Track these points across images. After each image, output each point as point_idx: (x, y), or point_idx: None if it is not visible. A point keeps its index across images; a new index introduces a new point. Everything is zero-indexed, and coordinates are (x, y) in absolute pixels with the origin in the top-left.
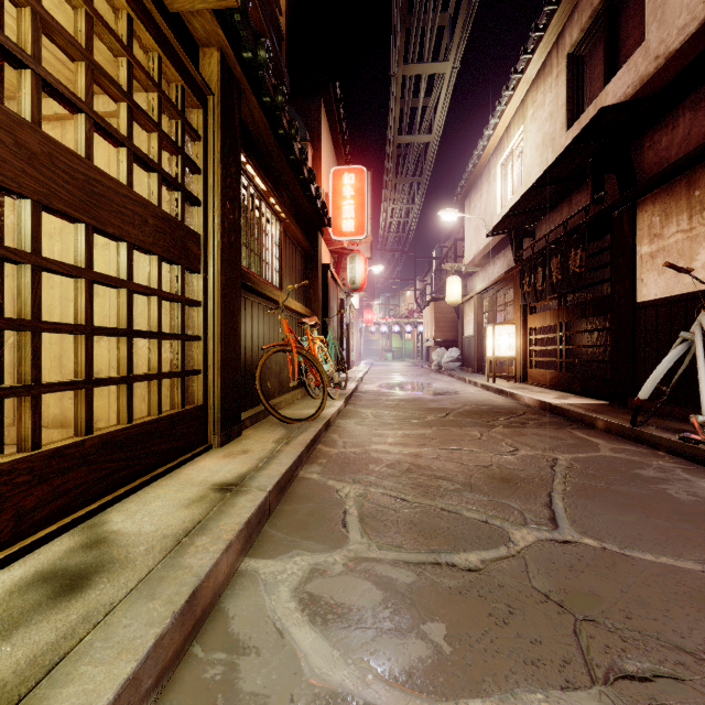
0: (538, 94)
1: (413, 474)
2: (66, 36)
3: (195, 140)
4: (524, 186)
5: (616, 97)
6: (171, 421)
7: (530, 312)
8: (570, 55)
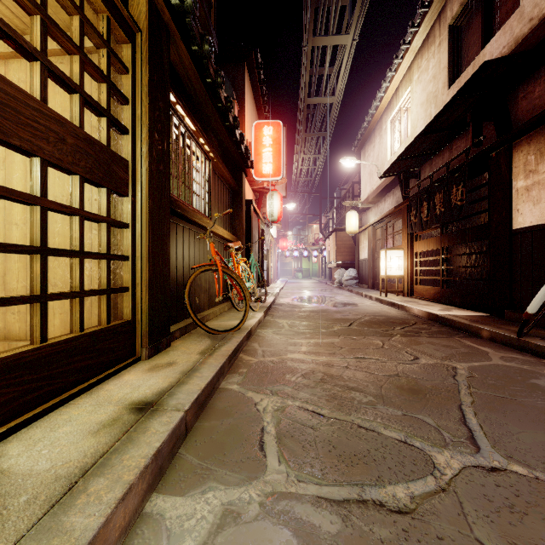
0: (422, 60)
1: (327, 384)
2: None
3: (123, 72)
4: (411, 137)
5: (492, 57)
6: (94, 337)
7: (415, 239)
8: (450, 26)
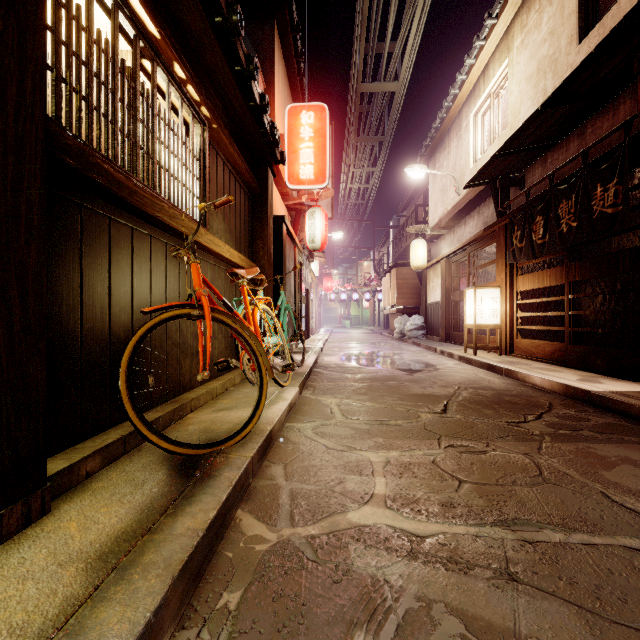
0: (530, 15)
1: None
2: None
3: None
4: (509, 129)
5: None
6: None
7: (517, 273)
8: None
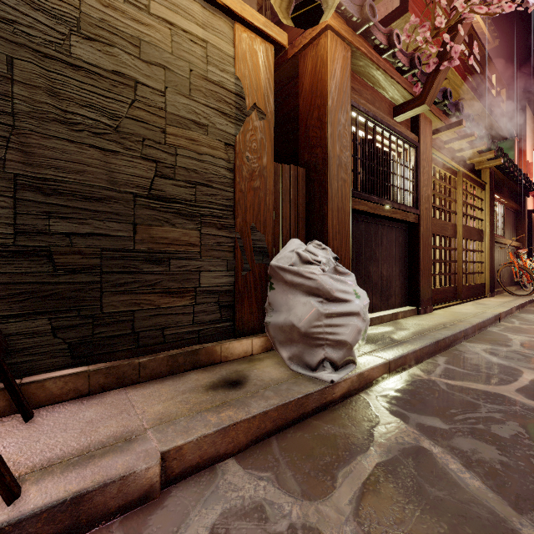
0: None
1: None
2: (468, 204)
3: (481, 201)
4: None
5: None
6: (479, 285)
7: None
8: None
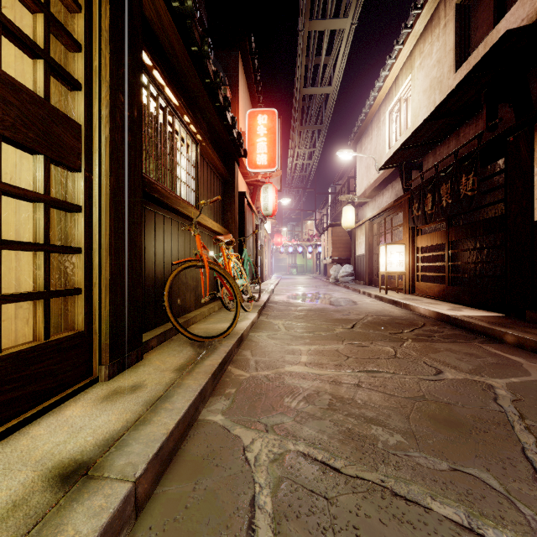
0: (425, 45)
1: (338, 413)
2: None
3: (73, 9)
4: (412, 126)
5: None
6: (18, 360)
7: (417, 233)
8: (457, 6)
